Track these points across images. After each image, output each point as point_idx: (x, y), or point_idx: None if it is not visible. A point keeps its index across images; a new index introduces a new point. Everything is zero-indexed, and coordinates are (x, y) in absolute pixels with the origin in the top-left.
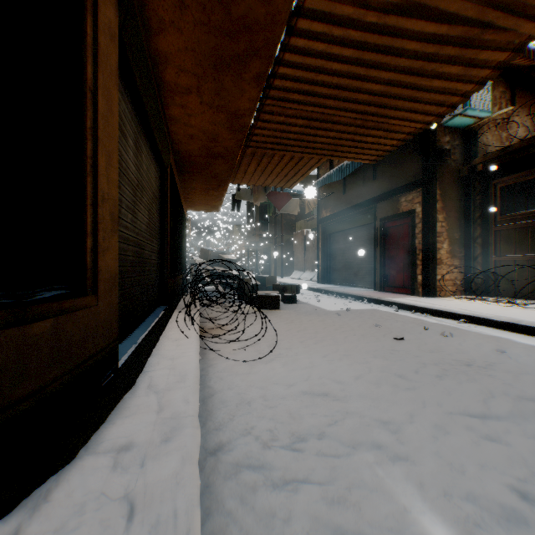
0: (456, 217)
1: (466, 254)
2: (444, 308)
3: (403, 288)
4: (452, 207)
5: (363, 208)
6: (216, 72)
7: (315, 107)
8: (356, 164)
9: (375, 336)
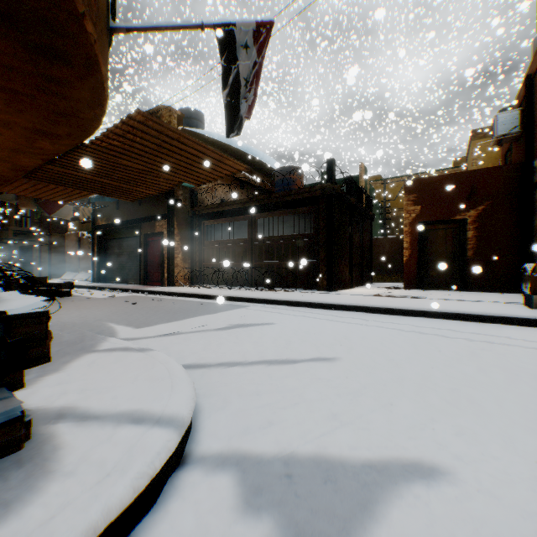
0: (187, 239)
1: (192, 261)
2: (169, 290)
3: (158, 282)
4: (185, 233)
5: (132, 224)
6: (15, 152)
7: (87, 174)
8: None
9: (123, 304)
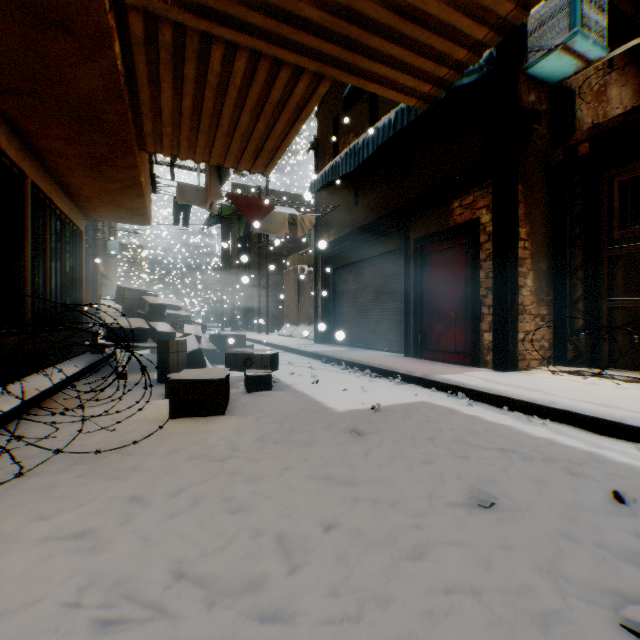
0: (544, 235)
1: (559, 297)
2: (584, 407)
3: (455, 354)
4: (538, 217)
5: (386, 225)
6: None
7: None
8: (381, 137)
9: (529, 596)
